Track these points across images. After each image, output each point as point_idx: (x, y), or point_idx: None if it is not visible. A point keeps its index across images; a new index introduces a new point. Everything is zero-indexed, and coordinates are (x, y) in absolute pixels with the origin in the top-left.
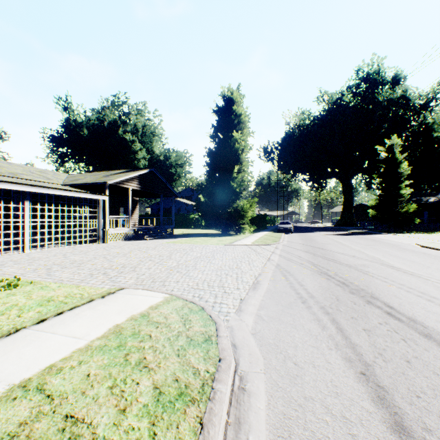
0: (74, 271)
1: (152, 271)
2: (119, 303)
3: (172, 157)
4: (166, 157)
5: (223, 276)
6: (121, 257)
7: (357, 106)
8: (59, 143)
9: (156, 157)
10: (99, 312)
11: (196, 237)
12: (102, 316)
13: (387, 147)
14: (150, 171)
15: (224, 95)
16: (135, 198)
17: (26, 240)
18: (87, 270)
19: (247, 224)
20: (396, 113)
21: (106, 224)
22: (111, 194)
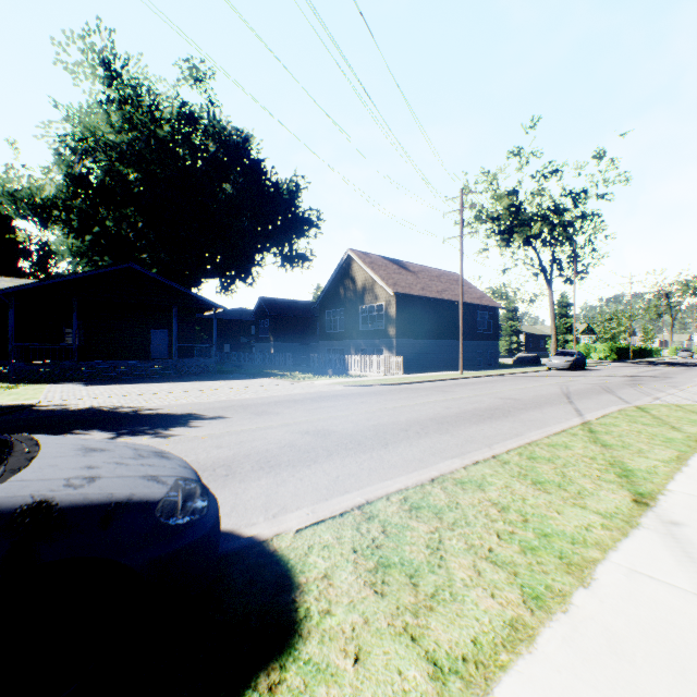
0: None
1: None
2: None
3: None
4: None
5: None
6: None
7: None
8: None
9: None
10: None
11: None
12: None
13: None
14: None
15: None
16: None
17: None
18: None
19: None
20: None
21: None
22: None
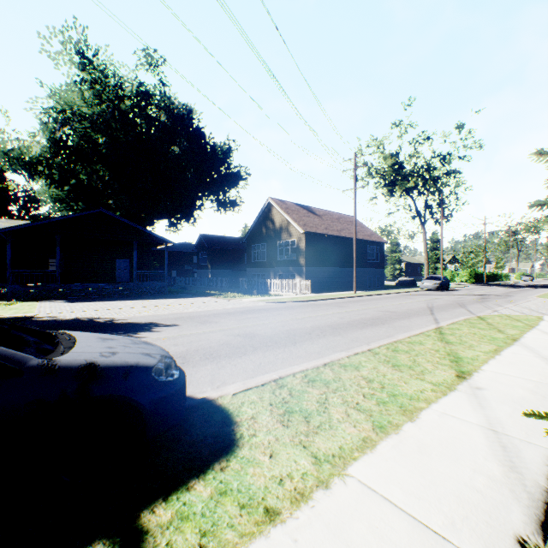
0: None
1: None
2: None
3: None
4: None
5: None
6: None
7: None
8: None
9: None
10: None
11: None
12: None
13: None
14: None
15: None
16: None
17: None
18: None
19: None
20: None
21: None
22: None
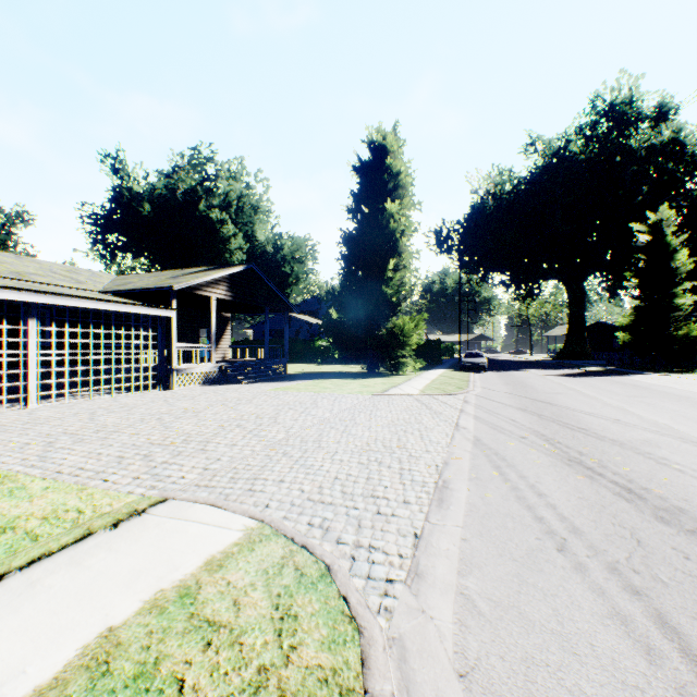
0: (92, 451)
1: (236, 451)
2: (143, 546)
3: (285, 246)
4: (275, 248)
5: (373, 466)
6: (188, 419)
7: (594, 160)
8: (106, 226)
9: (260, 247)
10: (85, 578)
11: (325, 379)
12: (87, 594)
13: (651, 225)
14: (248, 269)
15: (371, 140)
16: (225, 314)
17: (31, 386)
18: (117, 448)
19: (409, 357)
20: (661, 168)
21: (172, 358)
22: (184, 308)
